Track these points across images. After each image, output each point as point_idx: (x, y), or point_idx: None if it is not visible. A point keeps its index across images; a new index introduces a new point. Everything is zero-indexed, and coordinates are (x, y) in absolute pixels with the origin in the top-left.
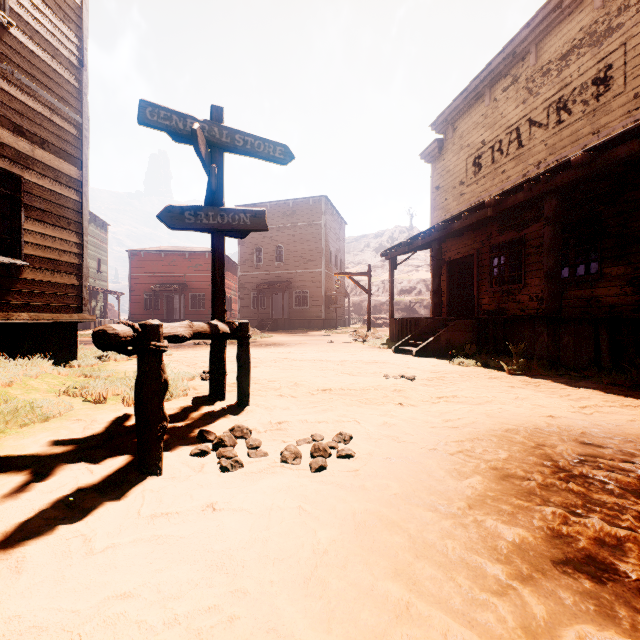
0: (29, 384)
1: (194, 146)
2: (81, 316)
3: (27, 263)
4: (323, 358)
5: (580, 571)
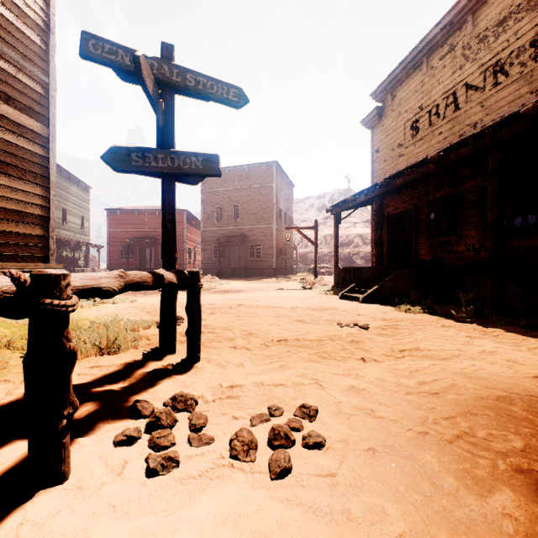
0: None
1: (137, 76)
2: (47, 265)
3: None
4: (276, 304)
5: None
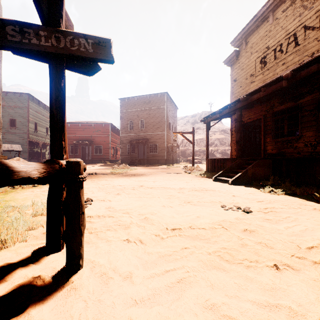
0: None
1: None
2: None
3: None
4: (167, 186)
5: None
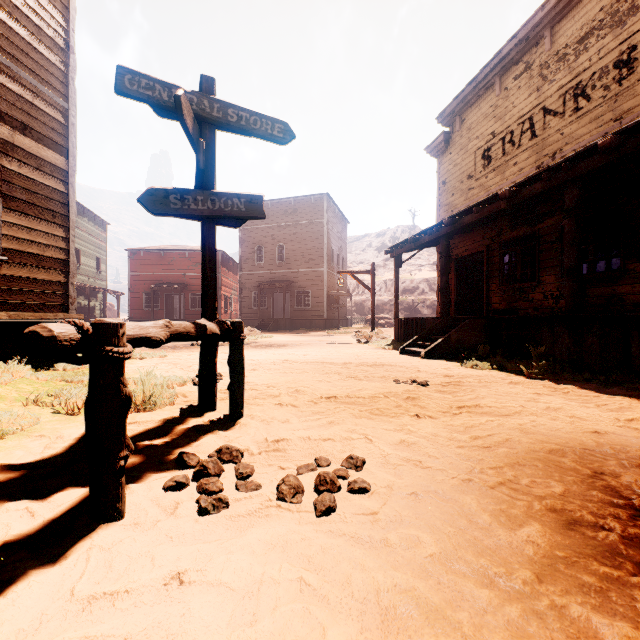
0: None
1: (178, 116)
2: (67, 315)
3: (5, 258)
4: (326, 360)
5: None
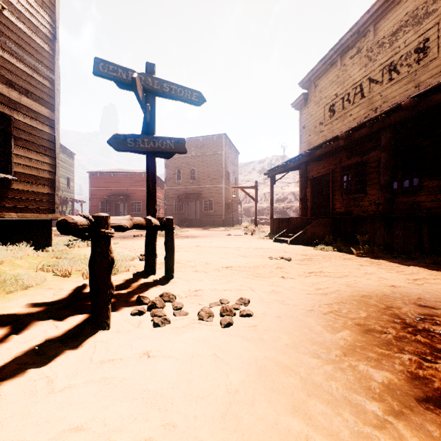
0: (15, 263)
1: (134, 90)
2: (54, 216)
3: (16, 178)
4: (224, 245)
5: (440, 407)
